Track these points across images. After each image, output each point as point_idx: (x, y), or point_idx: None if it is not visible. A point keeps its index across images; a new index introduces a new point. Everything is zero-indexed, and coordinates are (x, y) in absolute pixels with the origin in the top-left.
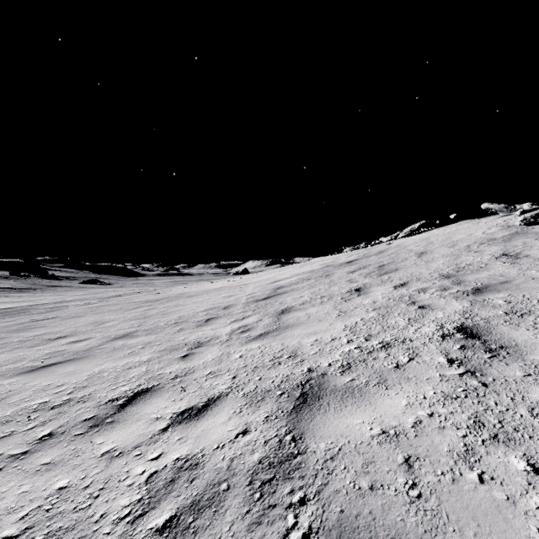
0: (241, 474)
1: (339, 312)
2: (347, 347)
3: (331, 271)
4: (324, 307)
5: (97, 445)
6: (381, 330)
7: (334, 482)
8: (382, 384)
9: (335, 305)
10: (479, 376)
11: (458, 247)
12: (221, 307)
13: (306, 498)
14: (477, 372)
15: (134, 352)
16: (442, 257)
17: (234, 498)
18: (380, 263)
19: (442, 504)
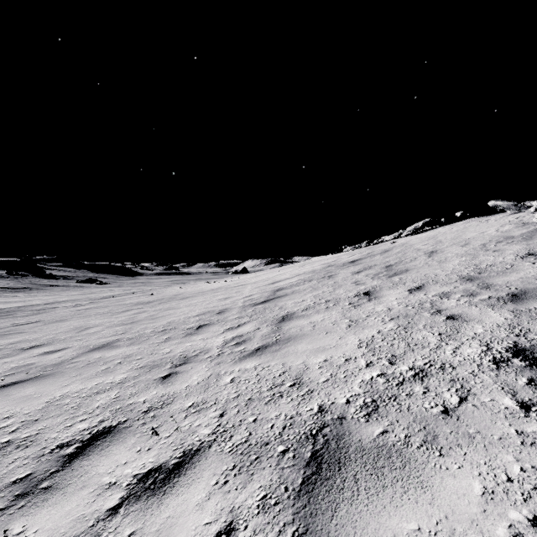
0: None
1: (350, 322)
2: (367, 373)
3: (334, 271)
4: (331, 314)
5: (11, 536)
6: (408, 349)
7: None
8: (432, 444)
9: (343, 312)
10: None
11: (472, 245)
12: (216, 312)
13: None
14: None
15: (109, 369)
16: (456, 256)
17: None
18: (386, 263)
19: None
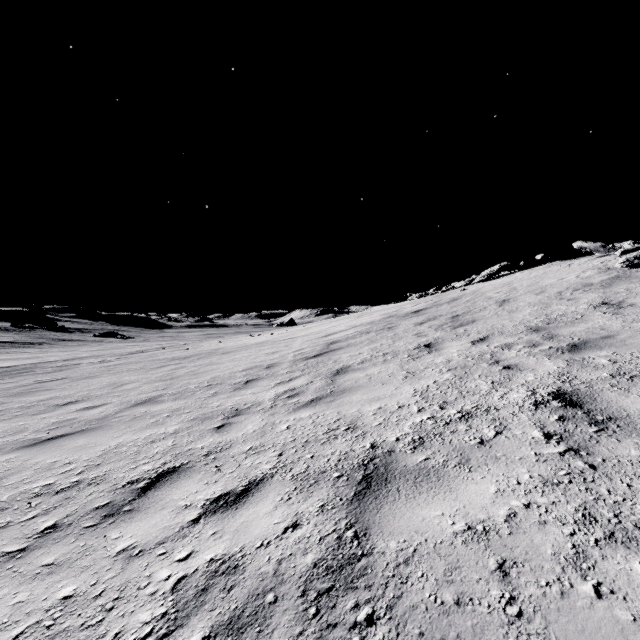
0: (291, 582)
1: (407, 373)
2: (418, 417)
3: (395, 323)
4: (388, 367)
5: (111, 540)
6: (459, 396)
7: (410, 594)
8: (464, 465)
9: (401, 364)
10: (585, 456)
11: (547, 294)
12: (264, 366)
13: (374, 616)
14: (581, 450)
15: (158, 421)
16: (528, 306)
17: (283, 615)
18: (453, 313)
19: (550, 626)
